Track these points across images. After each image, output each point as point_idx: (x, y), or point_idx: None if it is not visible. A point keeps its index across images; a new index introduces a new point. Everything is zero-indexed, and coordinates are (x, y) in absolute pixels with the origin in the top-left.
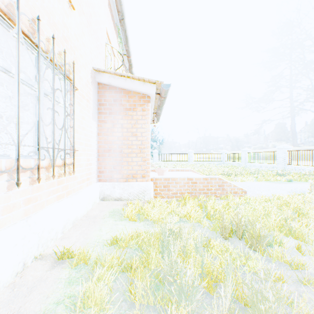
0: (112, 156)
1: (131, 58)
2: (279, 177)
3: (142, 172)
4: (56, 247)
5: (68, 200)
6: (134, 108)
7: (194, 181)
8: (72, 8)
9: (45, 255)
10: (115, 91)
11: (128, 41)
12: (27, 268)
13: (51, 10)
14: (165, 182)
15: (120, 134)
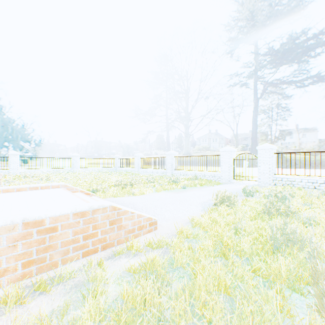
0: None
1: None
2: (175, 184)
3: None
4: None
5: None
6: None
7: (47, 227)
8: None
9: None
10: None
11: None
12: None
13: None
14: None
15: None
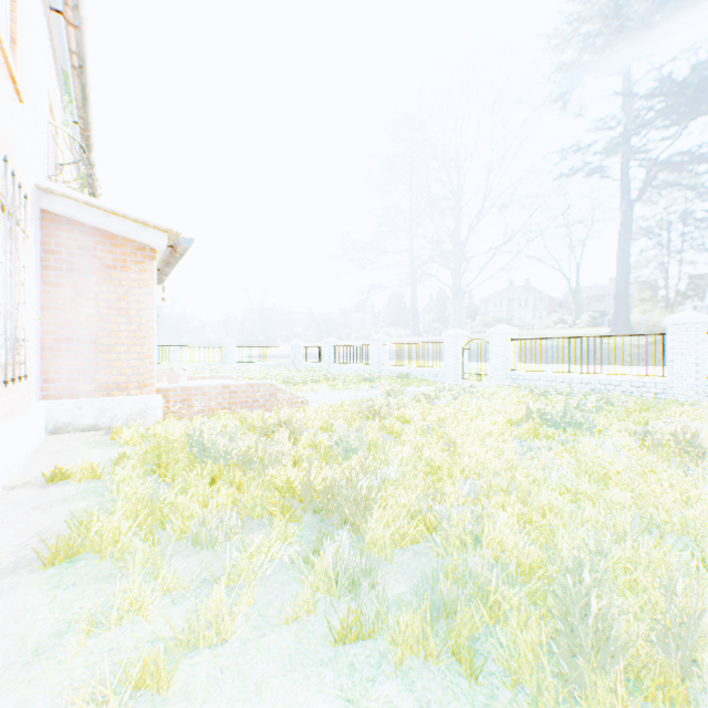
0: (76, 350)
1: (92, 134)
2: (365, 383)
3: (141, 378)
4: (25, 479)
5: (22, 420)
6: (124, 266)
7: (233, 390)
8: (19, 101)
9: (16, 486)
10: (82, 230)
11: (89, 104)
12: (3, 495)
13: (2, 124)
14: (183, 394)
15: (95, 310)
